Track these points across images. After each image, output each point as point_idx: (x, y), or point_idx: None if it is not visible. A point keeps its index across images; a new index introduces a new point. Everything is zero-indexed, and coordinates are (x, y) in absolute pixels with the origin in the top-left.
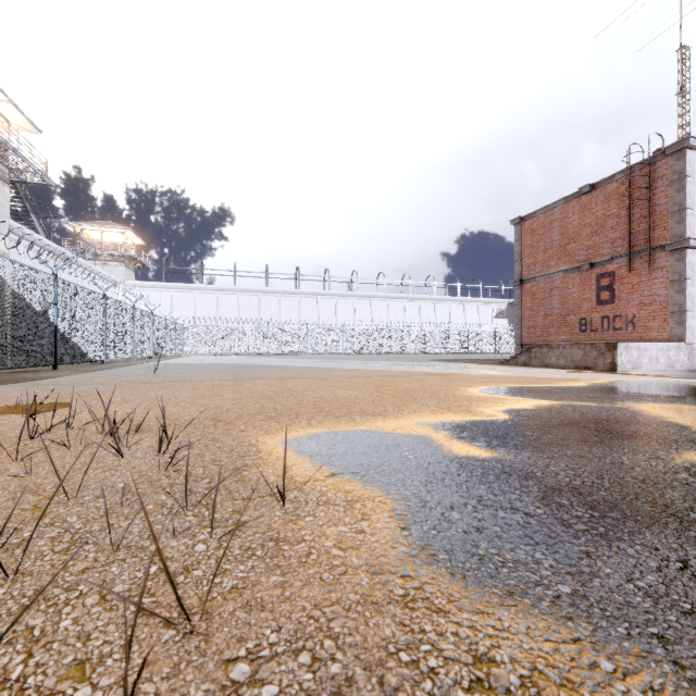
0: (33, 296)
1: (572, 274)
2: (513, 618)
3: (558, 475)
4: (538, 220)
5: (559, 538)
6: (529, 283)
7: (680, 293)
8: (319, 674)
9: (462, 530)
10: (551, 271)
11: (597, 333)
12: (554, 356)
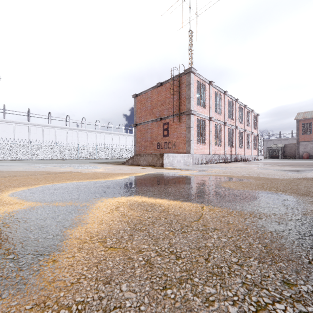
0: None
1: (154, 122)
2: None
3: None
4: (143, 96)
5: None
6: (139, 125)
7: (189, 133)
8: None
9: None
10: (147, 120)
11: (163, 149)
12: (142, 160)
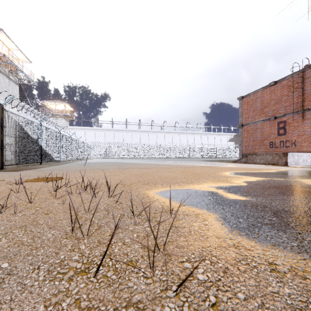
0: (32, 133)
1: (266, 122)
2: (278, 252)
3: (277, 206)
4: (250, 97)
5: (286, 228)
6: (245, 126)
7: None
8: (215, 266)
9: (246, 224)
10: (256, 120)
11: (278, 148)
12: (258, 158)
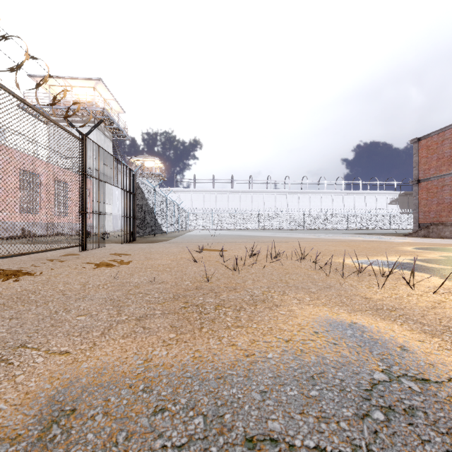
0: (149, 200)
1: None
2: None
3: None
4: (432, 139)
5: None
6: (424, 182)
7: None
8: (449, 290)
9: None
10: (443, 173)
11: None
12: (447, 231)
